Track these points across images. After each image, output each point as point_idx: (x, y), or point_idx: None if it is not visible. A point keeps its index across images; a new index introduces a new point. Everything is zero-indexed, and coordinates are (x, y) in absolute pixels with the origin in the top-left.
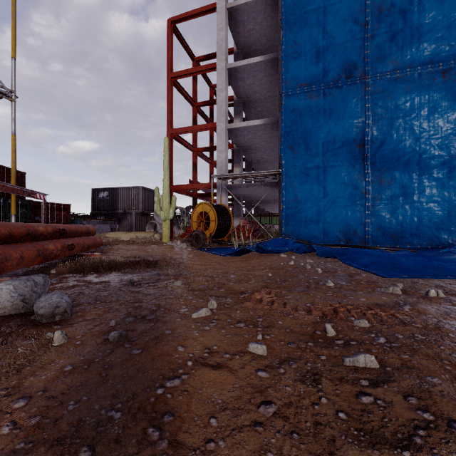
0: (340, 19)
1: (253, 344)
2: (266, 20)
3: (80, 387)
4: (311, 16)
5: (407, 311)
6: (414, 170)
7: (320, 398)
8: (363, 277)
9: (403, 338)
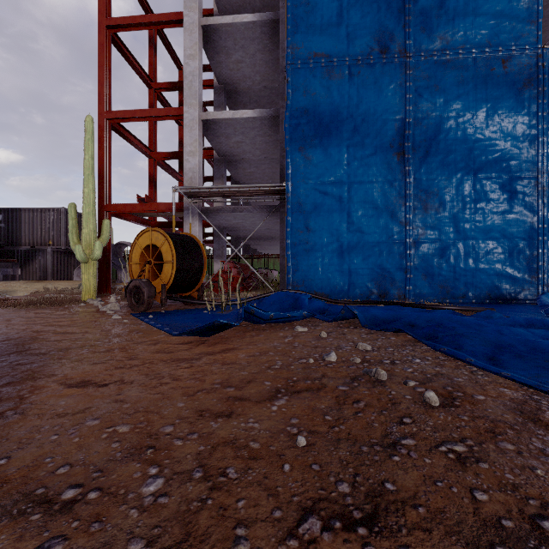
0: None
1: None
2: None
3: None
4: None
5: None
6: (468, 194)
7: None
8: None
9: None
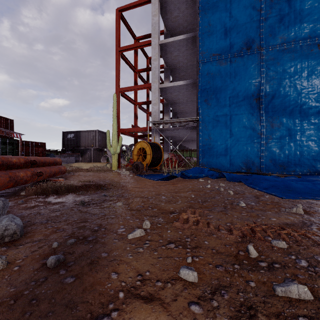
0: (242, 6)
1: (184, 270)
2: (187, 9)
3: None
4: (220, 4)
5: (316, 230)
6: (297, 117)
7: None
8: (267, 198)
9: None
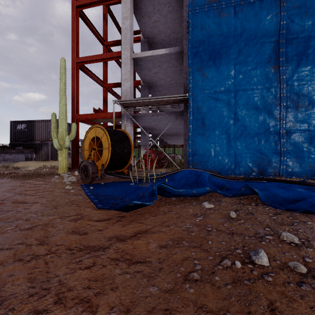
0: None
1: None
2: None
3: None
4: None
5: None
6: None
7: None
8: None
9: None
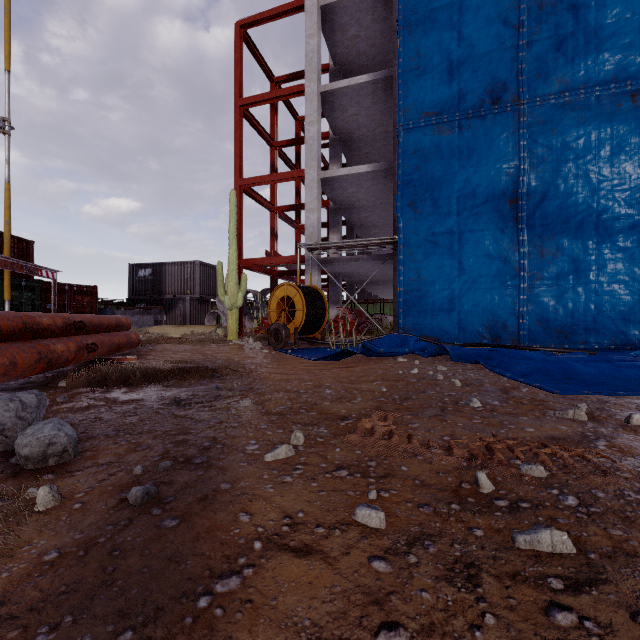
0: (483, 19)
1: (363, 509)
2: (375, 23)
3: (64, 595)
4: (440, 14)
5: (603, 449)
6: (590, 236)
7: (482, 615)
8: (523, 393)
9: (606, 498)
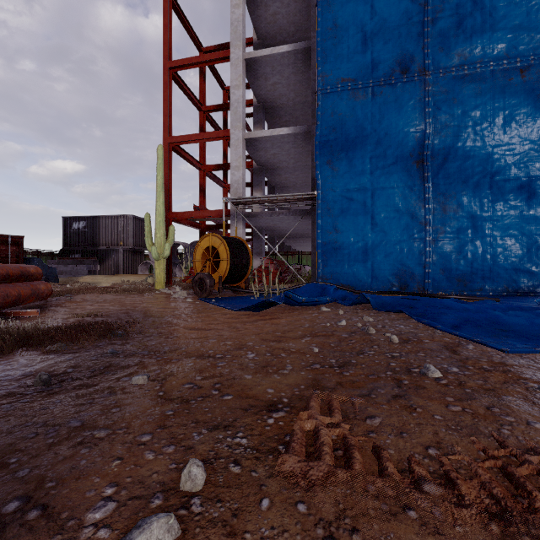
0: None
1: None
2: (295, 1)
3: None
4: None
5: None
6: (486, 195)
7: None
8: (474, 352)
9: None
